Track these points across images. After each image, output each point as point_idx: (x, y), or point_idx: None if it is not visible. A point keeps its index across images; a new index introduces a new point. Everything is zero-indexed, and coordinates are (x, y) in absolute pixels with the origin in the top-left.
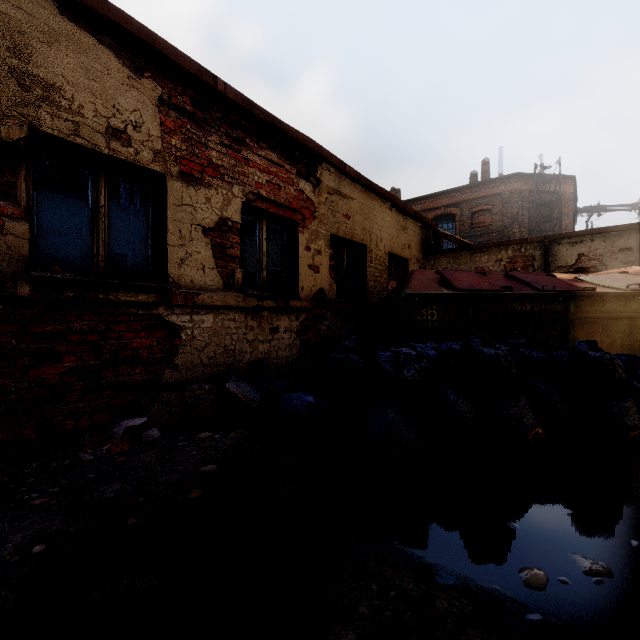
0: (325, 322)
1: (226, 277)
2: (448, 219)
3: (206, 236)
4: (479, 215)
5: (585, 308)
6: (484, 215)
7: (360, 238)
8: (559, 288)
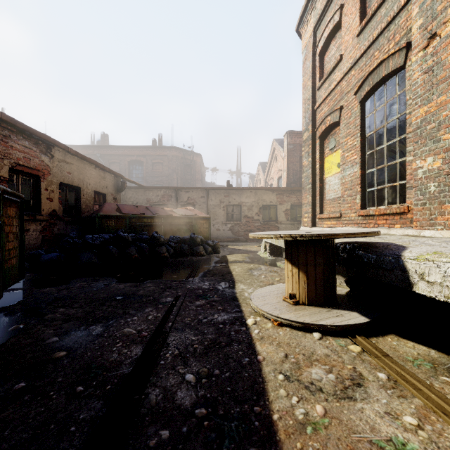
0: (56, 226)
1: None
2: (139, 163)
3: None
4: (157, 165)
5: (168, 221)
6: (159, 165)
7: (77, 183)
8: (161, 214)
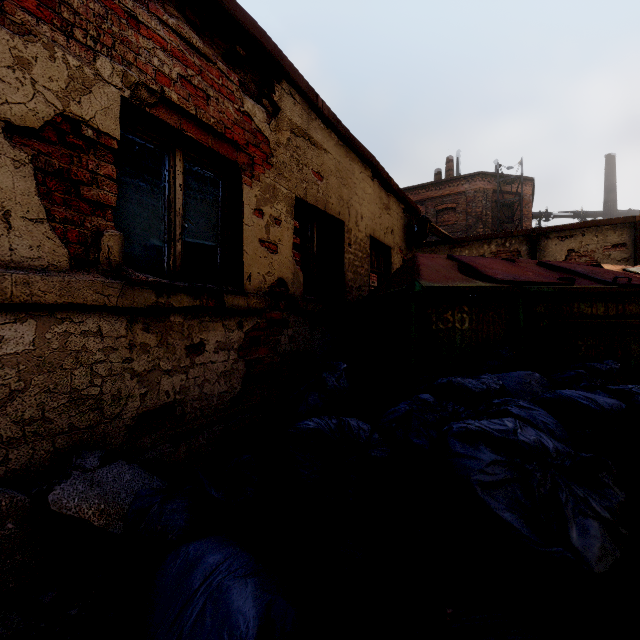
0: (287, 331)
1: (79, 243)
2: None
3: (17, 145)
4: (444, 213)
5: None
6: (449, 214)
7: (336, 210)
8: (635, 281)
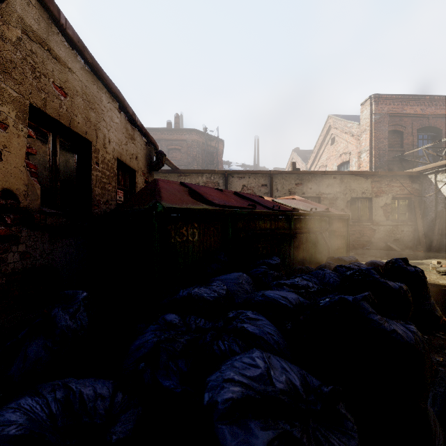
0: (17, 247)
1: None
2: None
3: None
4: (173, 152)
5: (297, 225)
6: (176, 152)
7: (82, 129)
8: (281, 208)
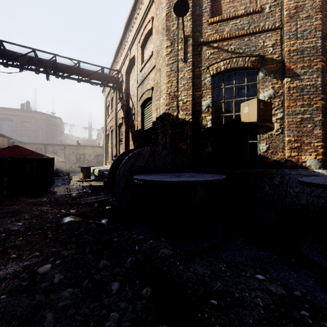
0: None
1: None
2: (9, 120)
3: None
4: (25, 122)
5: None
6: (27, 123)
7: None
8: None
